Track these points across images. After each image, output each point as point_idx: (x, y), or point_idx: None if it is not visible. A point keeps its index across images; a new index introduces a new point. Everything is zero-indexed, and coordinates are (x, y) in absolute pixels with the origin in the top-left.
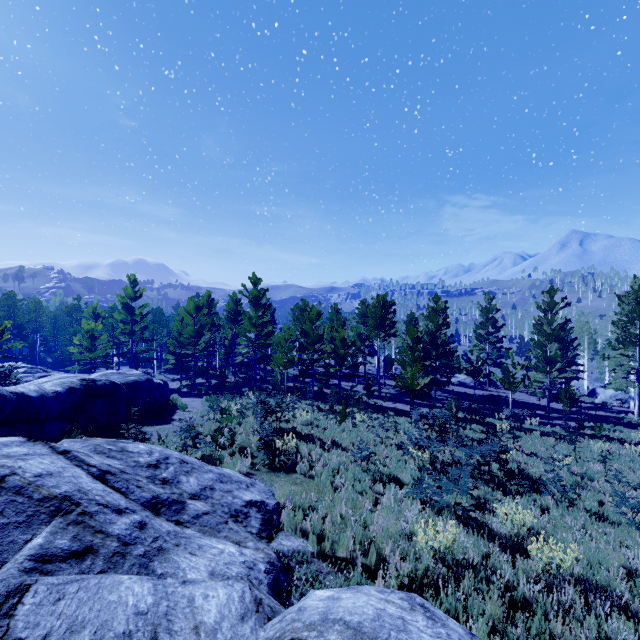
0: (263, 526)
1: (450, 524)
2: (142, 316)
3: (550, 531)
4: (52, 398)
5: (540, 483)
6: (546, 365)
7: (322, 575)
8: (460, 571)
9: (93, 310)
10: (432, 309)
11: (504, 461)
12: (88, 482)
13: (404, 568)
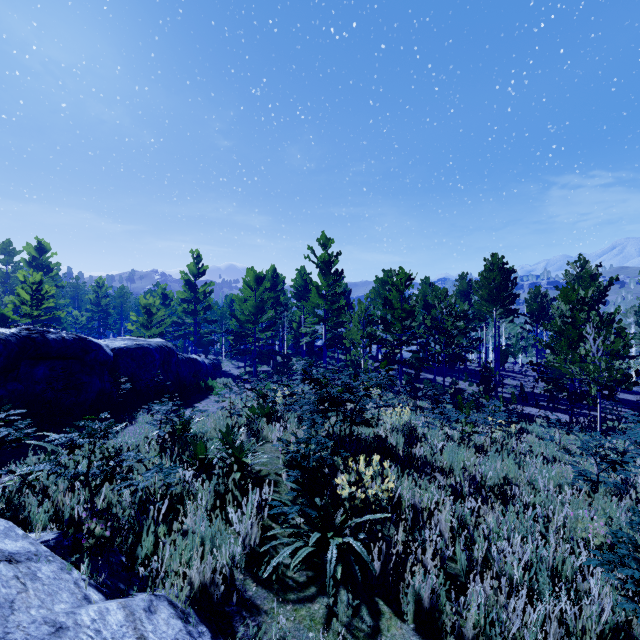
0: None
1: None
2: (205, 294)
3: None
4: None
5: None
6: None
7: None
8: None
9: (161, 291)
10: (575, 276)
11: None
12: None
13: None
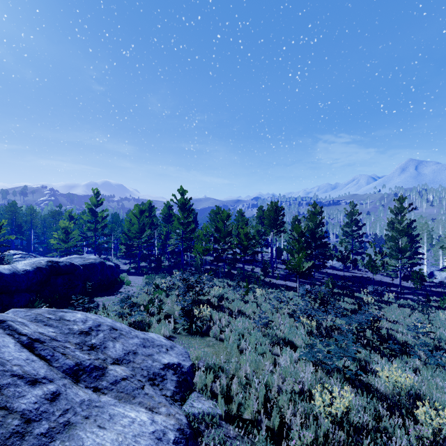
0: (177, 388)
1: (340, 385)
2: (102, 218)
3: (427, 392)
4: (22, 275)
5: (407, 347)
6: (398, 253)
7: (229, 441)
8: (356, 436)
9: (69, 214)
10: (311, 212)
11: (376, 328)
12: (12, 351)
13: (307, 436)
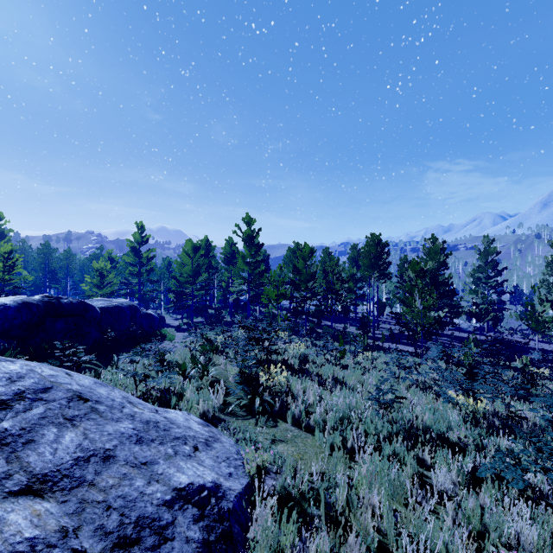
0: None
1: None
2: (148, 259)
3: None
4: None
5: None
6: None
7: None
8: None
9: (108, 255)
10: (429, 249)
11: None
12: None
13: None
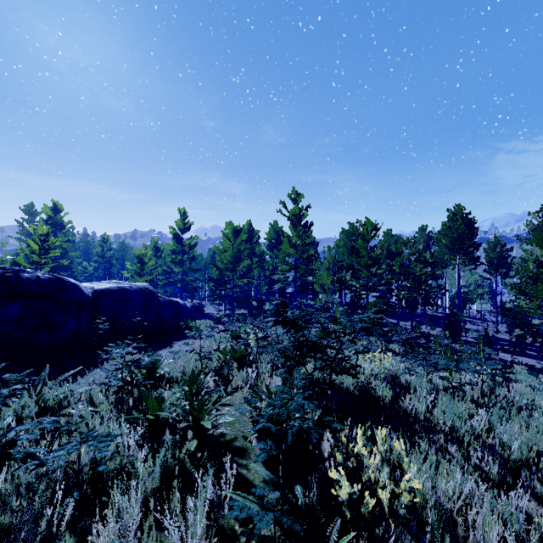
0: None
1: None
2: (190, 246)
3: None
4: None
5: None
6: None
7: None
8: None
9: (154, 244)
10: (537, 225)
11: None
12: None
13: None
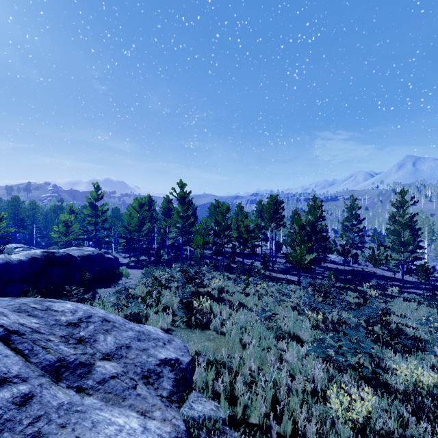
0: (175, 387)
1: (355, 384)
2: (103, 212)
3: None
4: (16, 265)
5: (420, 342)
6: (400, 247)
7: None
8: None
9: (70, 208)
10: (311, 206)
11: (386, 322)
12: None
13: None
